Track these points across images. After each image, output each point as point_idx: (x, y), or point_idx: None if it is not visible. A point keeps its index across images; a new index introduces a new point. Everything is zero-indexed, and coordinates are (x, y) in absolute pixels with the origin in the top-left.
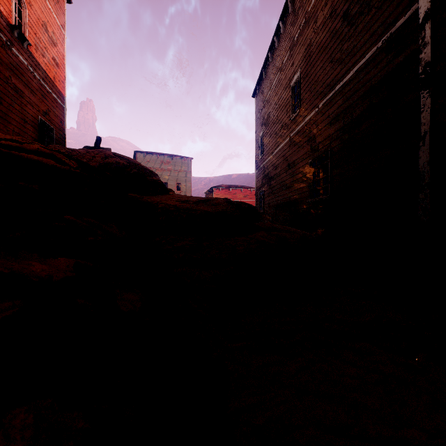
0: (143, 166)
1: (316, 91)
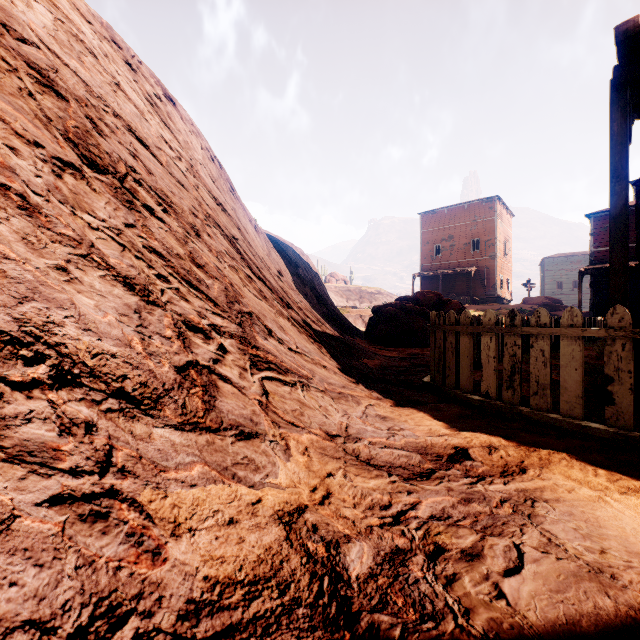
0: (554, 299)
1: None
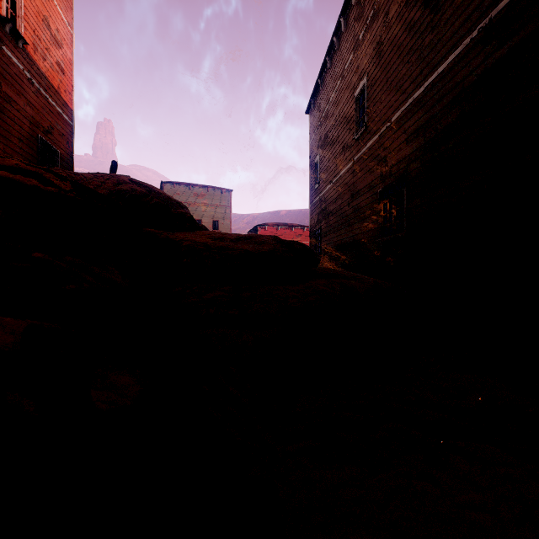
0: (168, 196)
1: (388, 101)
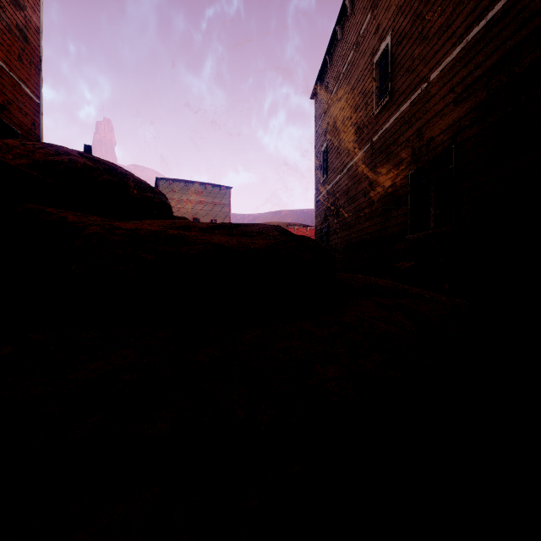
0: (137, 178)
1: (424, 55)
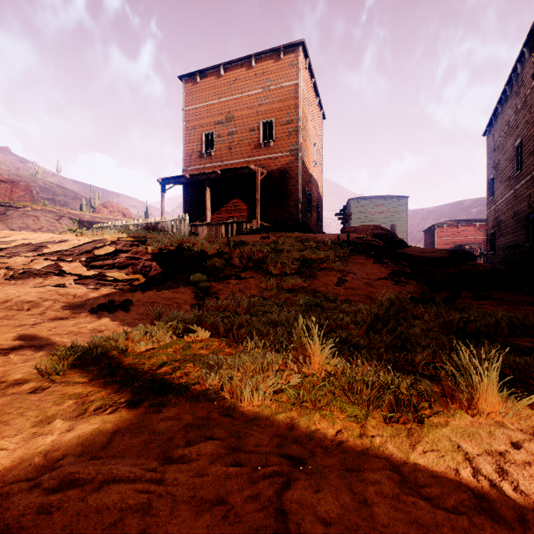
0: (387, 229)
1: (530, 161)
